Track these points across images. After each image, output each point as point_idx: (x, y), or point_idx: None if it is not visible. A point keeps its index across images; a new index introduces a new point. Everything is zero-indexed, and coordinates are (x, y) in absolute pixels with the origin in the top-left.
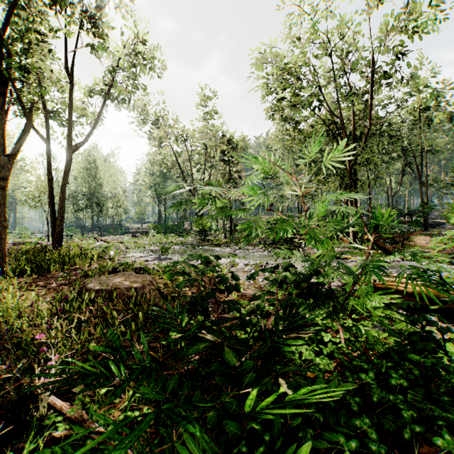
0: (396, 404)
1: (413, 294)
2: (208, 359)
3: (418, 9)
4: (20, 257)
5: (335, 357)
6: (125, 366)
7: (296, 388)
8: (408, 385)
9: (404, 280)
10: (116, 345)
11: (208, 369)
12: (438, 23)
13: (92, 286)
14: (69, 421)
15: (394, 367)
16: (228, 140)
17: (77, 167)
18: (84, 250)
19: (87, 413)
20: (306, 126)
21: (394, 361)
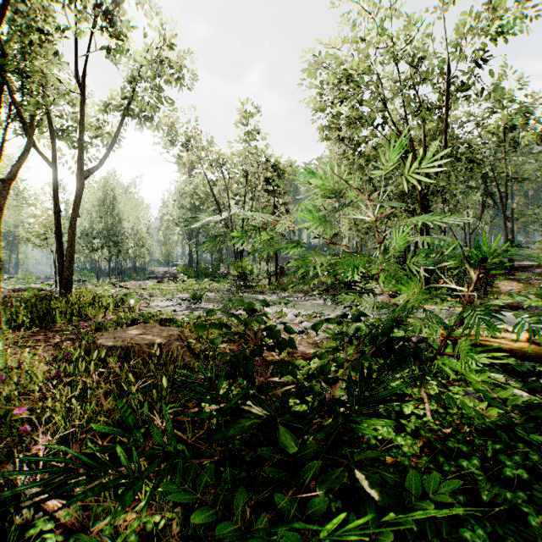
0: (518, 506)
1: (510, 351)
2: (254, 438)
3: (505, 4)
4: (18, 305)
5: (419, 435)
6: (141, 453)
7: (380, 485)
8: (529, 477)
9: (499, 334)
10: (129, 423)
11: (255, 454)
12: (530, 21)
13: (104, 341)
14: (65, 526)
15: (502, 450)
16: (273, 166)
17: (92, 199)
18: (98, 297)
19: (89, 515)
20: (367, 149)
21: (500, 441)
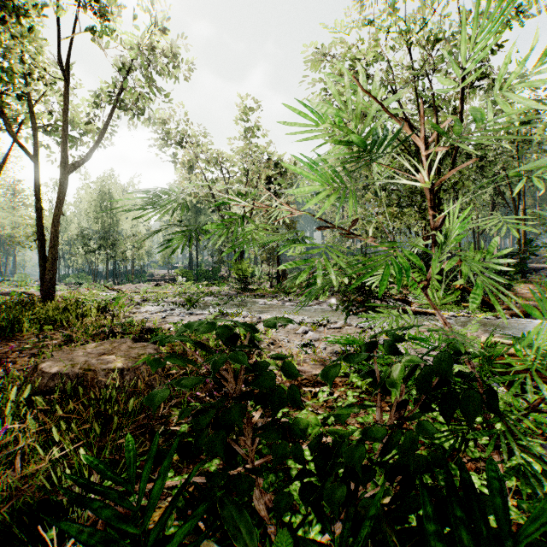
0: None
1: None
2: None
3: None
4: None
5: None
6: None
7: None
8: None
9: None
10: None
11: None
12: None
13: (48, 366)
14: None
15: None
16: (275, 164)
17: (88, 199)
18: (83, 302)
19: None
20: None
21: None
